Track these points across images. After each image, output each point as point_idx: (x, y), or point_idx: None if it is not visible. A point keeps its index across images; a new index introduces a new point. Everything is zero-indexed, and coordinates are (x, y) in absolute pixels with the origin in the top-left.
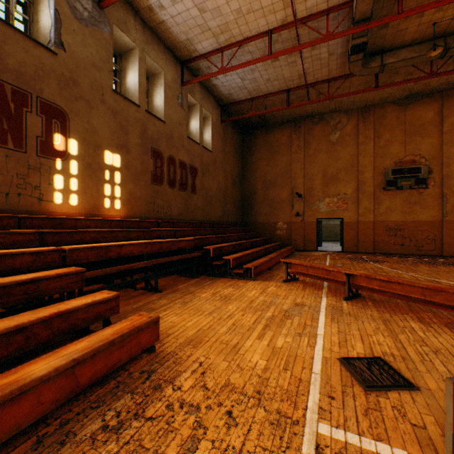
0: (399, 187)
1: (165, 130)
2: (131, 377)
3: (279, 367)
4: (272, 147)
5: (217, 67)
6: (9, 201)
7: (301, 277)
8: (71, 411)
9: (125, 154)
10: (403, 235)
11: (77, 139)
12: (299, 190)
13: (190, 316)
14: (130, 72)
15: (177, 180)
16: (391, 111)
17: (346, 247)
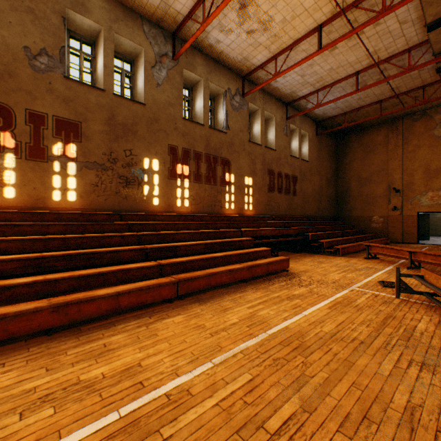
0: None
1: (275, 155)
2: (282, 275)
3: (345, 279)
4: (366, 148)
5: (313, 104)
6: (212, 209)
7: (382, 258)
8: (267, 277)
9: (254, 176)
10: None
11: (234, 174)
12: (396, 185)
13: (300, 265)
14: (255, 124)
15: (283, 188)
16: None
17: None
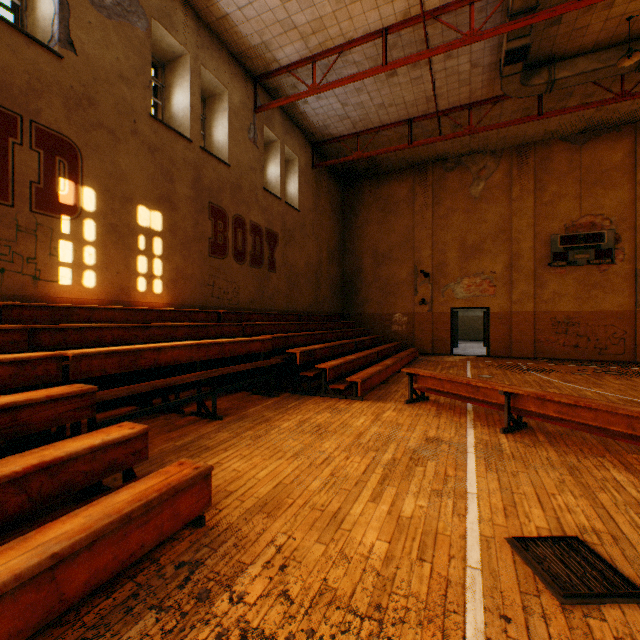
0: (571, 262)
1: (230, 178)
2: (161, 576)
3: (411, 554)
4: (385, 205)
5: (306, 85)
6: None
7: (433, 396)
8: None
9: (169, 211)
10: (578, 331)
11: (95, 187)
12: (425, 267)
13: (264, 459)
14: (177, 89)
15: (248, 251)
16: (559, 152)
17: (494, 350)
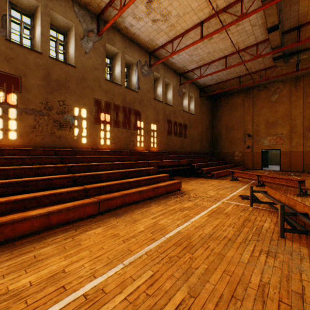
0: None
1: (172, 110)
2: (177, 193)
3: (218, 195)
4: (231, 107)
5: (197, 76)
6: (127, 146)
7: (241, 179)
8: (166, 195)
9: (157, 124)
10: None
11: (143, 121)
12: (249, 132)
13: (189, 186)
14: (158, 87)
15: (177, 132)
16: None
17: (282, 168)
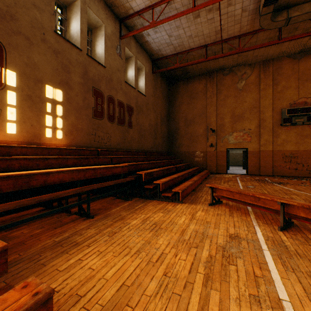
0: (293, 123)
1: (105, 74)
2: None
3: None
4: (191, 94)
5: (149, 22)
6: None
7: (224, 200)
8: None
9: (67, 90)
10: (297, 161)
11: (15, 71)
12: (212, 126)
13: (114, 256)
14: (73, 20)
15: (116, 116)
16: (287, 63)
17: (250, 171)
